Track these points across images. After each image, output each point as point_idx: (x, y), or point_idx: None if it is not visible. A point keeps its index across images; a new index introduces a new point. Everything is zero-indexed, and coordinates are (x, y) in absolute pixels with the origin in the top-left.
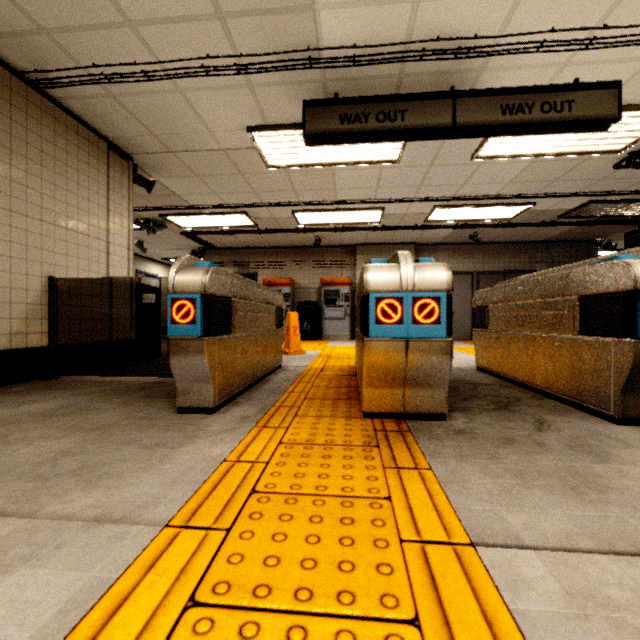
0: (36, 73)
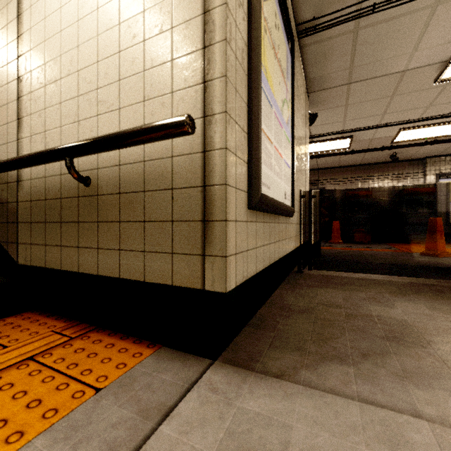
0: (309, 22)
